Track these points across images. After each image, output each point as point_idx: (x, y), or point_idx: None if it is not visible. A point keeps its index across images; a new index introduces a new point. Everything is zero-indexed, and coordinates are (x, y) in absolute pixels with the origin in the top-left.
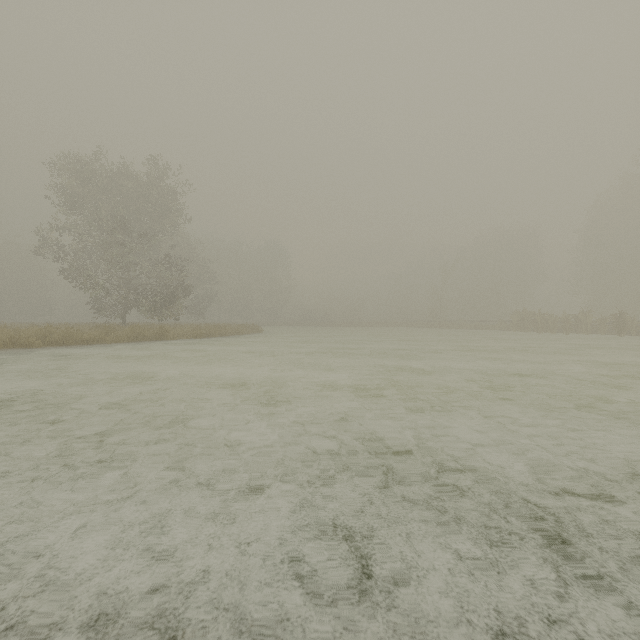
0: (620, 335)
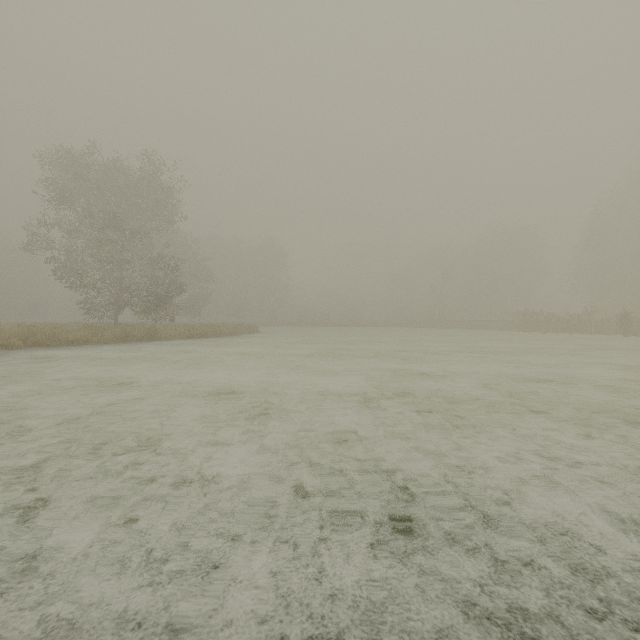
0: (626, 335)
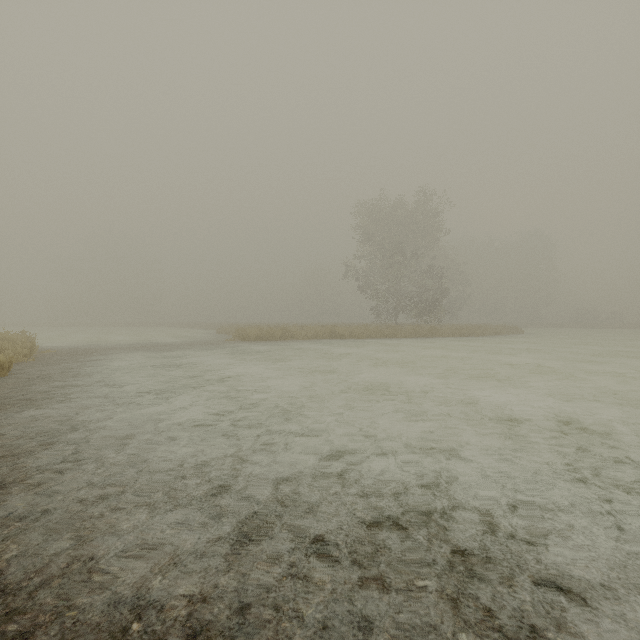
0: None
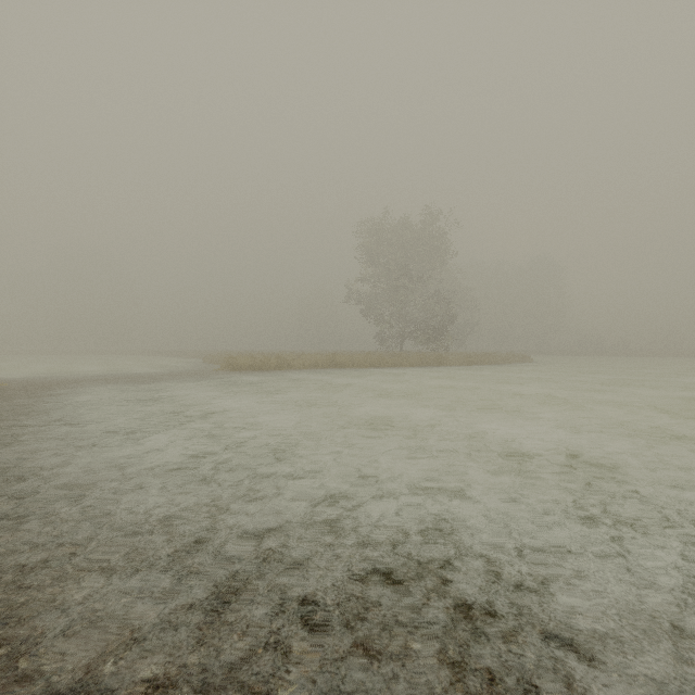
0: None
